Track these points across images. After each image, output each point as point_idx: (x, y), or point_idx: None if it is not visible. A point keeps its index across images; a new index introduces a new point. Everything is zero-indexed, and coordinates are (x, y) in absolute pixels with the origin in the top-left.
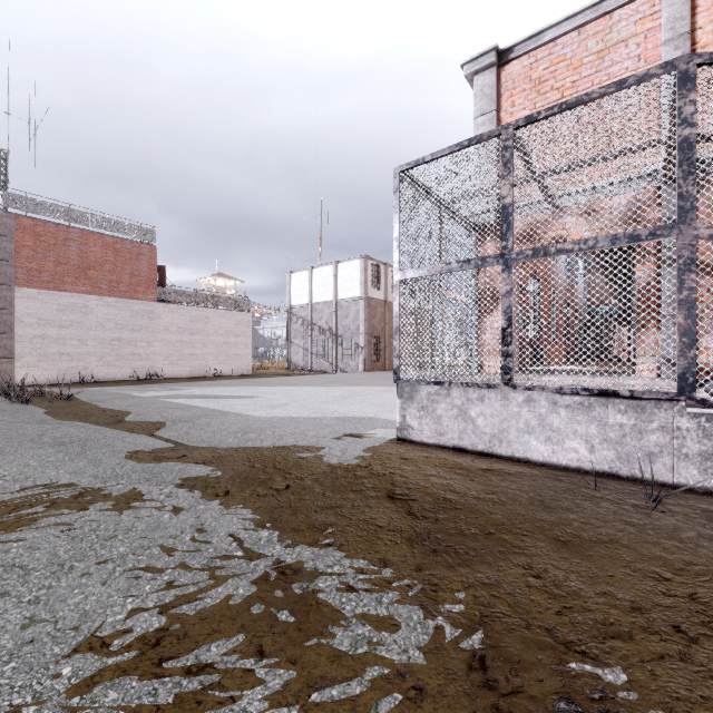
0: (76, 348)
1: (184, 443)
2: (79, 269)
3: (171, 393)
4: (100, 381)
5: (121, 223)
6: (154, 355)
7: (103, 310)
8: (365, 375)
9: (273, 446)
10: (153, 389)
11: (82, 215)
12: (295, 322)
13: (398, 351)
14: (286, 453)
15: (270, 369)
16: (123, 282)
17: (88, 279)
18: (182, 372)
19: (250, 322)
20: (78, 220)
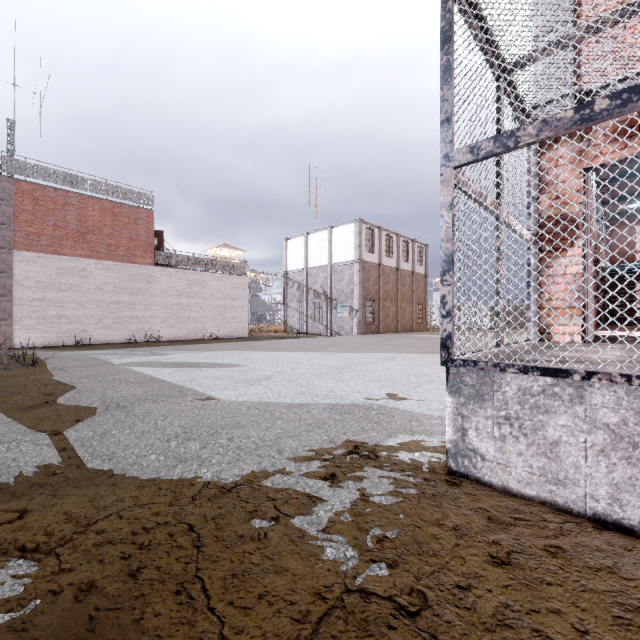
0: (74, 310)
1: (84, 457)
2: (78, 233)
3: (148, 359)
4: (98, 343)
5: (120, 188)
6: (152, 318)
7: (101, 273)
8: (361, 339)
9: (213, 483)
10: (136, 353)
11: (81, 180)
12: (291, 286)
13: (450, 304)
14: (228, 517)
15: (267, 331)
16: (121, 246)
17: (87, 242)
18: (179, 335)
19: (246, 286)
20: (77, 184)
